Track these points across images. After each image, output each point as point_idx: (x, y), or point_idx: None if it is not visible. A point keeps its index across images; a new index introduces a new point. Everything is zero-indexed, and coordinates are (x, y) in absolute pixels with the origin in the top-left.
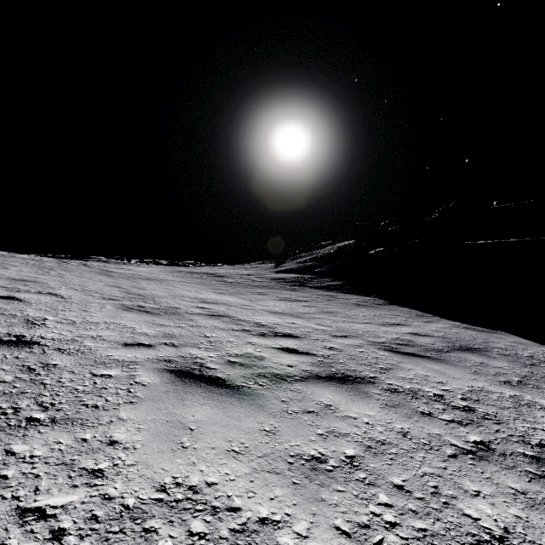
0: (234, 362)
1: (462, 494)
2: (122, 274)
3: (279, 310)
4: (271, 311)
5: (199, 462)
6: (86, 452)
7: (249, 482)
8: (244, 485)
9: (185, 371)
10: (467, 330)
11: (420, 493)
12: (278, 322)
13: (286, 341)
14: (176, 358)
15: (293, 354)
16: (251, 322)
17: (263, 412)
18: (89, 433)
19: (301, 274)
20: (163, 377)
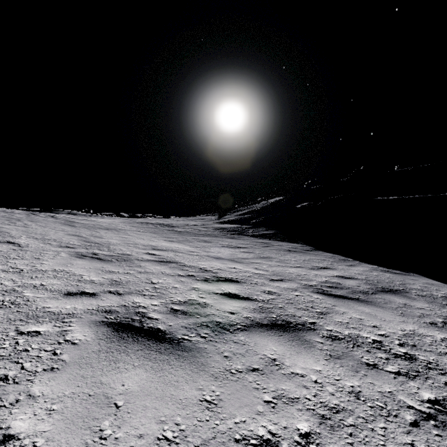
0: (177, 310)
1: None
2: (84, 224)
3: (222, 256)
4: (214, 256)
5: None
6: None
7: None
8: None
9: (124, 323)
10: (384, 273)
11: None
12: (221, 267)
13: (228, 286)
14: (118, 308)
15: (235, 300)
16: (196, 267)
17: (204, 373)
18: None
19: (239, 225)
20: (98, 332)
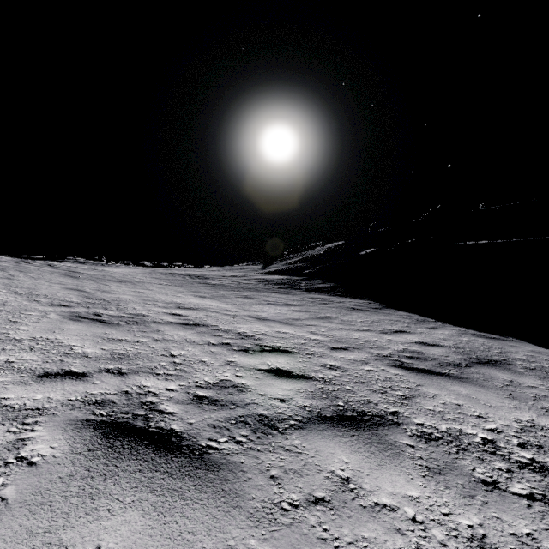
0: (203, 397)
1: None
2: (90, 276)
3: (267, 316)
4: (257, 317)
5: None
6: None
7: None
8: None
9: (120, 423)
10: (477, 338)
11: None
12: (266, 331)
13: (276, 359)
14: (115, 397)
15: (285, 379)
16: (233, 332)
17: (239, 513)
18: None
19: (289, 276)
20: (76, 440)
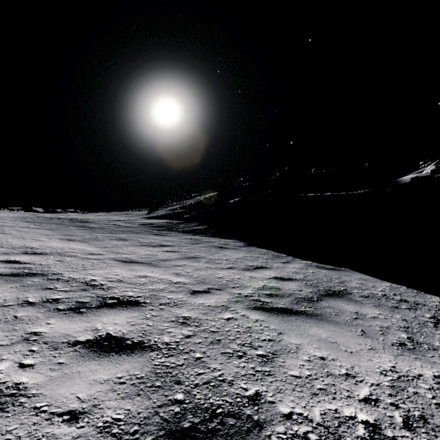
0: None
1: None
2: None
3: (135, 258)
4: (123, 260)
5: None
6: None
7: None
8: None
9: None
10: (320, 269)
11: None
12: (124, 276)
13: (113, 318)
14: None
15: (108, 357)
16: (78, 281)
17: None
18: None
19: (170, 220)
20: None
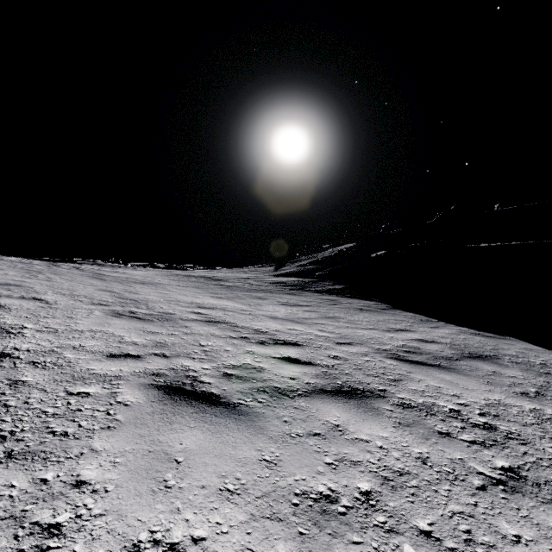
0: (231, 374)
1: (501, 540)
2: (115, 278)
3: (279, 315)
4: (271, 316)
5: (185, 508)
6: (44, 499)
7: (246, 534)
8: (240, 540)
9: (175, 387)
10: (474, 336)
11: (451, 541)
12: (279, 328)
13: (287, 350)
14: (166, 371)
15: (295, 365)
16: (250, 328)
17: (263, 436)
18: (52, 472)
19: (301, 278)
20: (149, 395)
